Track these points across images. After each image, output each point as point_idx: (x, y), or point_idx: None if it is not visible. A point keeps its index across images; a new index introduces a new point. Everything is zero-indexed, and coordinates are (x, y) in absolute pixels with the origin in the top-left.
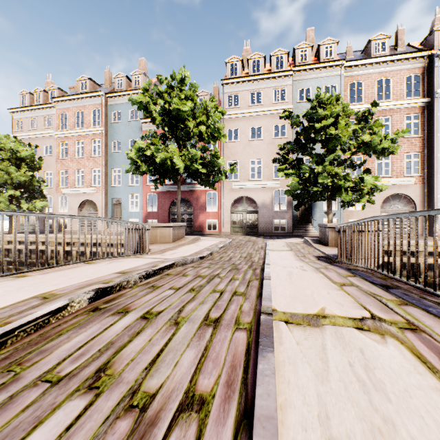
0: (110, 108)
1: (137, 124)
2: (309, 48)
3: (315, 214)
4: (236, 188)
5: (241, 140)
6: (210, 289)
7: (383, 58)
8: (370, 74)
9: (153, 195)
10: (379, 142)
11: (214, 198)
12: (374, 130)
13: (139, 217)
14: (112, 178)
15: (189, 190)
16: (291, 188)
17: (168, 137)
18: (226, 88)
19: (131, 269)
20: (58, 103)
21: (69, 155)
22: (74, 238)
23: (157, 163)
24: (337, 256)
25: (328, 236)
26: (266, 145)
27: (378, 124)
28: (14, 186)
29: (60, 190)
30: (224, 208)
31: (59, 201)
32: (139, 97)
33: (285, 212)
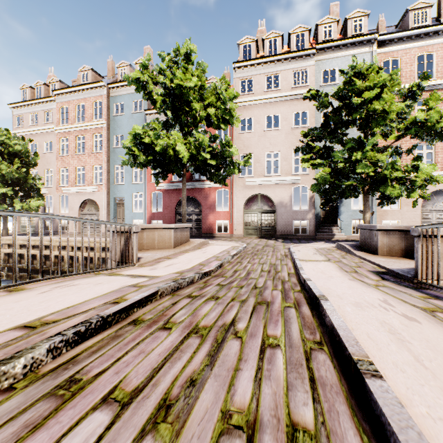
0: (112, 100)
1: (141, 116)
2: (334, 23)
3: (342, 213)
4: (250, 185)
5: (256, 130)
6: (215, 409)
7: (425, 29)
8: (408, 49)
9: (159, 194)
10: (436, 120)
11: (225, 197)
12: (429, 105)
13: (143, 218)
14: (114, 175)
15: (197, 188)
16: (319, 181)
17: (171, 124)
18: (238, 72)
19: (66, 310)
20: (58, 96)
21: (69, 152)
22: (66, 241)
23: (158, 153)
24: (408, 272)
25: (378, 241)
26: (284, 135)
27: (435, 97)
28: (7, 184)
29: (60, 189)
30: (236, 208)
31: (59, 200)
32: (137, 74)
33: (307, 212)
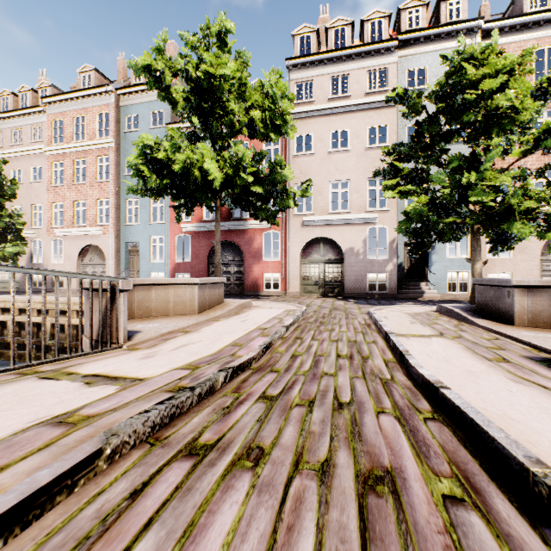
0: (123, 110)
1: (162, 133)
2: (423, 7)
3: (434, 264)
4: (309, 225)
5: (317, 151)
6: None
7: (547, 13)
8: (523, 42)
9: (186, 238)
10: None
11: (275, 243)
12: None
13: (164, 270)
14: (126, 213)
15: (237, 229)
16: (411, 215)
17: (199, 136)
18: (293, 72)
19: None
20: (50, 106)
21: (65, 181)
22: (48, 302)
23: (178, 175)
24: None
25: (514, 303)
26: (355, 158)
27: None
28: None
29: (52, 231)
30: (290, 256)
31: (52, 246)
32: (147, 60)
33: (386, 262)
